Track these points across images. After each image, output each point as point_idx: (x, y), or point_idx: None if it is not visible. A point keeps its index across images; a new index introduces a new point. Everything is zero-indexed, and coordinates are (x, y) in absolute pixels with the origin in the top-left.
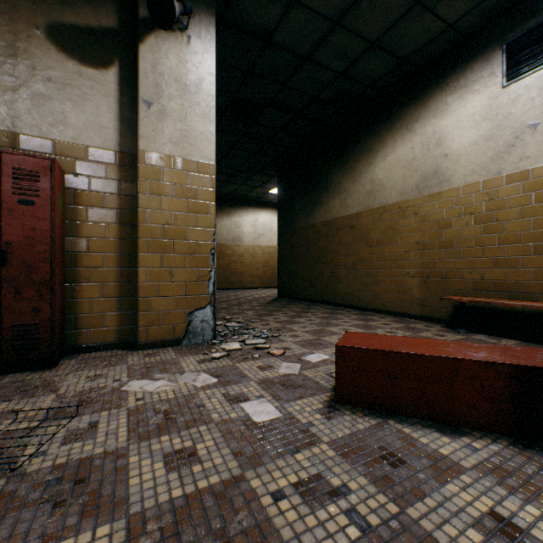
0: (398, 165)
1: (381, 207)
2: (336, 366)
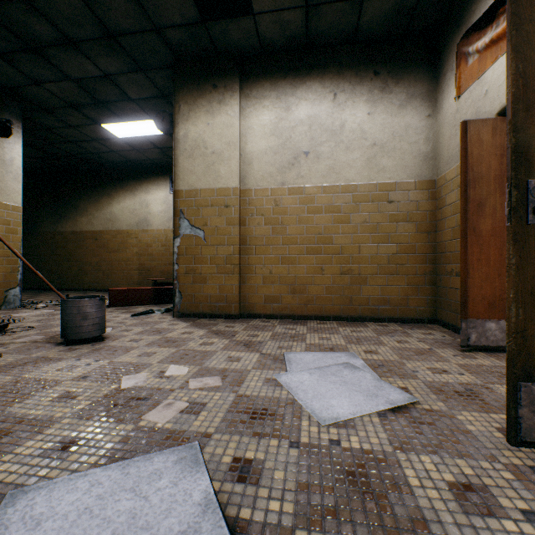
0: (127, 209)
1: (117, 230)
2: (109, 296)
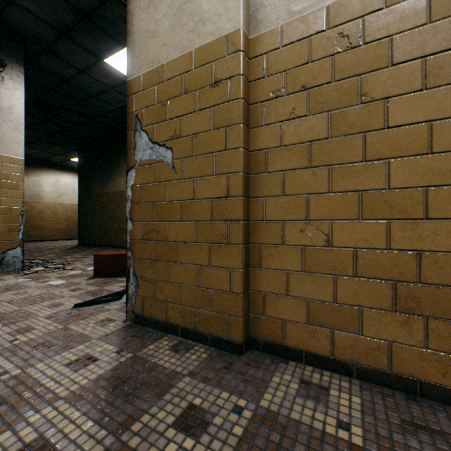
0: None
1: None
2: (94, 263)
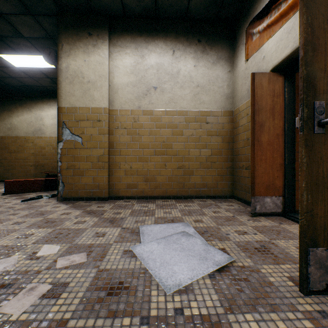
0: (25, 121)
1: (17, 136)
2: (5, 186)
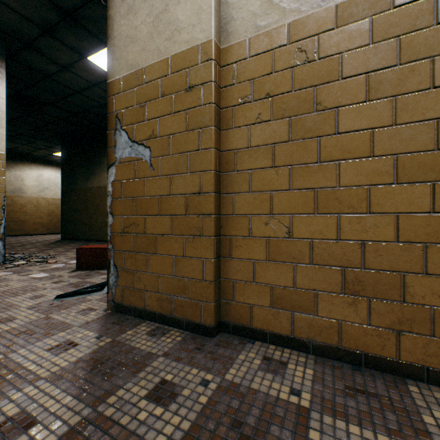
0: None
1: None
2: (77, 256)
